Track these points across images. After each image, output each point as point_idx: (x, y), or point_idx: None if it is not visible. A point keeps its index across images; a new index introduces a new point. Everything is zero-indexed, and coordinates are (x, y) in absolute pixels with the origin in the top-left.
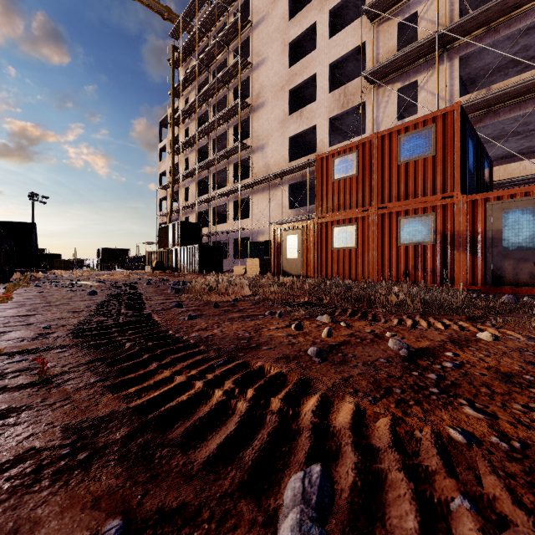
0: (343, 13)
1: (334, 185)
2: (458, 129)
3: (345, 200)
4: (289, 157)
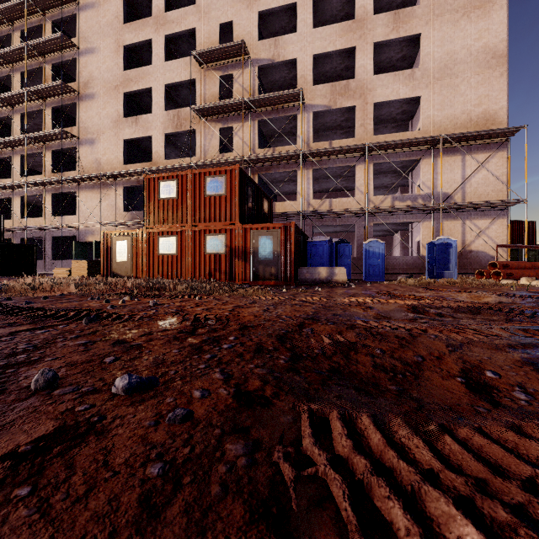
0: (178, 43)
1: (160, 202)
2: (238, 182)
3: (169, 216)
4: (124, 159)
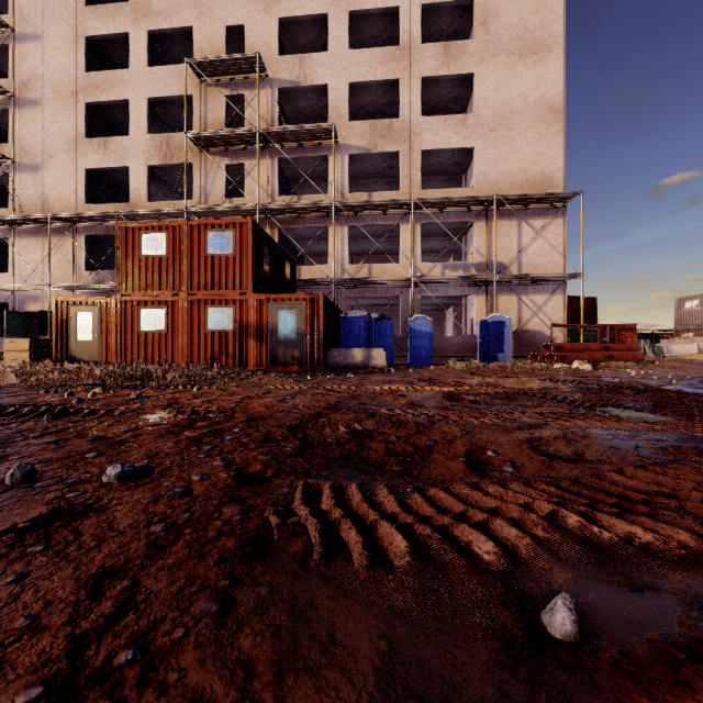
0: (168, 43)
1: (142, 261)
2: (251, 239)
3: (155, 280)
4: (86, 197)
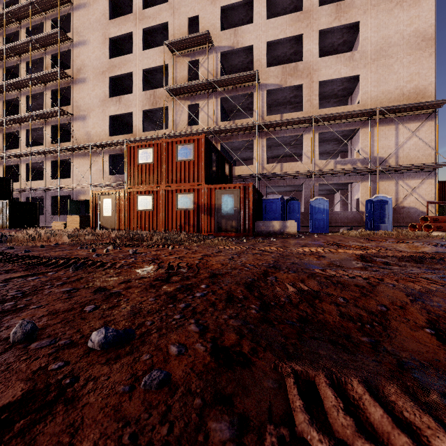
0: (154, 35)
1: (139, 167)
2: (204, 149)
3: (146, 178)
4: (110, 132)
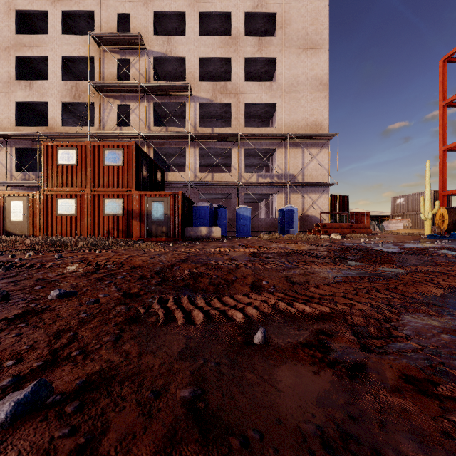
0: (76, 20)
1: (59, 168)
2: (134, 156)
3: (68, 180)
4: (16, 121)
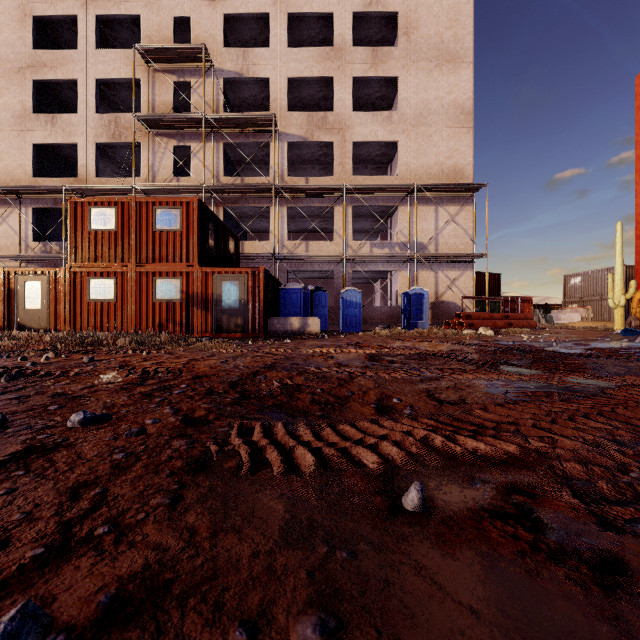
0: (116, 28)
1: (91, 234)
2: (197, 216)
3: (104, 252)
4: (33, 170)
